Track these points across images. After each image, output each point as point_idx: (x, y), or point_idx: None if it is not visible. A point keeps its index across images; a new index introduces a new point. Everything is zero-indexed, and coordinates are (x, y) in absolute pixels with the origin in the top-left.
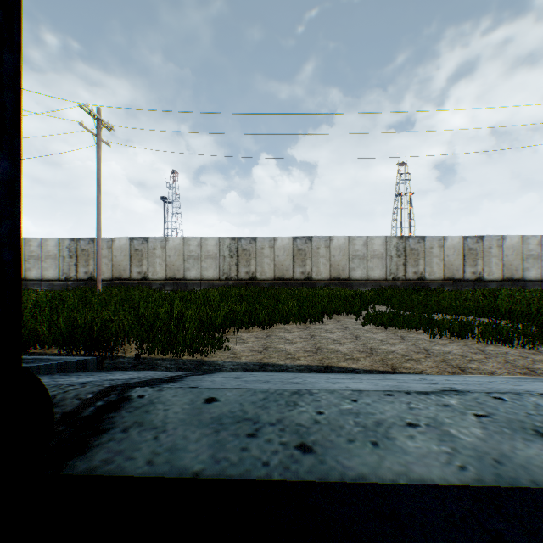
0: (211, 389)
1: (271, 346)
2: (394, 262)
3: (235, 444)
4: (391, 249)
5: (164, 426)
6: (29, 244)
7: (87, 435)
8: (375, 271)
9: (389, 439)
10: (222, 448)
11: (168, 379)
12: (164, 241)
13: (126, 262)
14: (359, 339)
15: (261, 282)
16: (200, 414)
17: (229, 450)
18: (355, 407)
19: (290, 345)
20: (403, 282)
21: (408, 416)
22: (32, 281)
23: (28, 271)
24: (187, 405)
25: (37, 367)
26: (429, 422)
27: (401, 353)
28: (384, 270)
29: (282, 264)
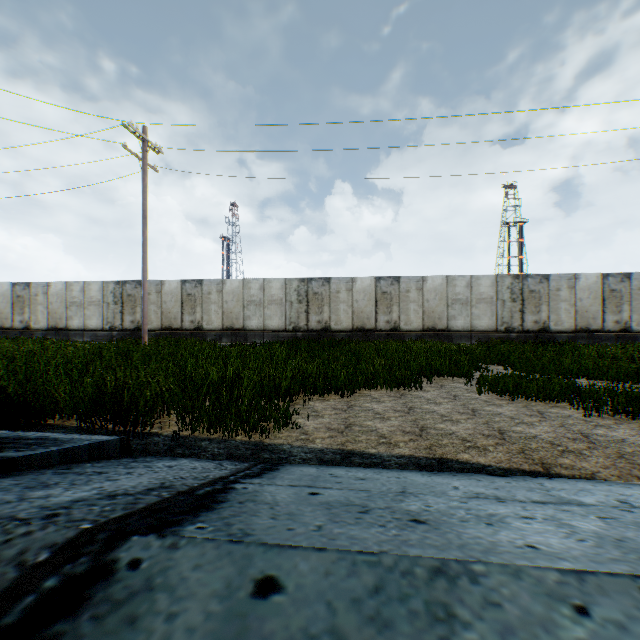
0: (269, 547)
1: (356, 423)
2: (508, 308)
3: None
4: (503, 292)
5: None
6: (70, 289)
7: None
8: (482, 320)
9: None
10: None
11: (203, 495)
12: (220, 284)
13: (177, 309)
14: (478, 415)
15: (336, 333)
16: (241, 639)
17: None
18: (595, 639)
19: (382, 422)
20: (519, 333)
21: None
22: (74, 331)
23: (69, 320)
24: (216, 603)
25: (28, 458)
26: None
27: (548, 439)
28: (494, 318)
29: (363, 311)
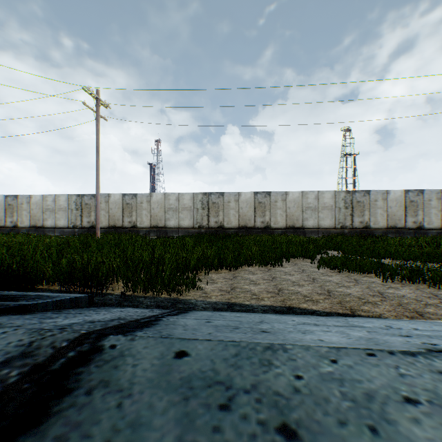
0: (182, 339)
1: (238, 287)
2: (342, 213)
3: (206, 420)
4: (339, 202)
5: (130, 388)
6: (45, 200)
7: (49, 397)
8: (325, 221)
9: (389, 422)
10: (191, 426)
11: (144, 322)
12: (149, 196)
13: (119, 213)
14: (316, 282)
15: (228, 229)
16: (169, 373)
17: (199, 429)
18: (336, 370)
19: (254, 286)
20: (350, 230)
21: (401, 386)
22: (48, 228)
23: (45, 221)
24: (156, 360)
25: (35, 305)
26: (430, 397)
27: (357, 296)
28: (333, 219)
29: (246, 215)
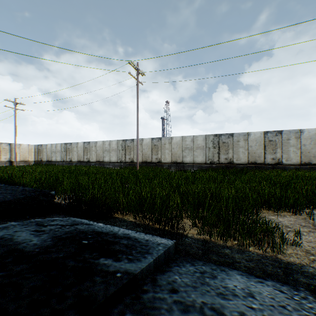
0: None
1: None
2: None
3: None
4: None
5: None
6: (104, 144)
7: None
8: None
9: None
10: None
11: None
12: (170, 139)
13: (149, 152)
14: None
15: (237, 165)
16: None
17: None
18: None
19: None
20: None
21: None
22: (105, 162)
23: (104, 158)
24: None
25: (140, 272)
26: None
27: None
28: None
29: (255, 152)
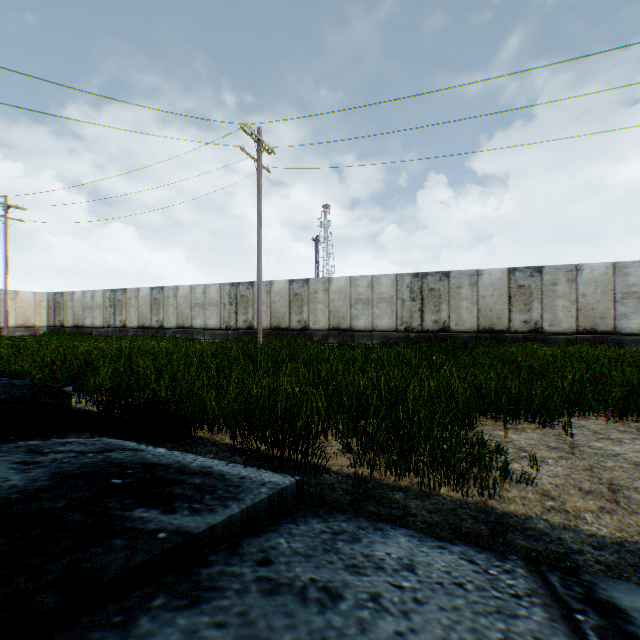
0: None
1: (619, 482)
2: None
3: None
4: None
5: None
6: (193, 292)
7: None
8: None
9: None
10: None
11: None
12: (326, 282)
13: (285, 309)
14: None
15: (457, 334)
16: None
17: None
18: None
19: None
20: None
21: None
22: (196, 330)
23: (193, 320)
24: None
25: (208, 531)
26: None
27: None
28: None
29: (491, 309)
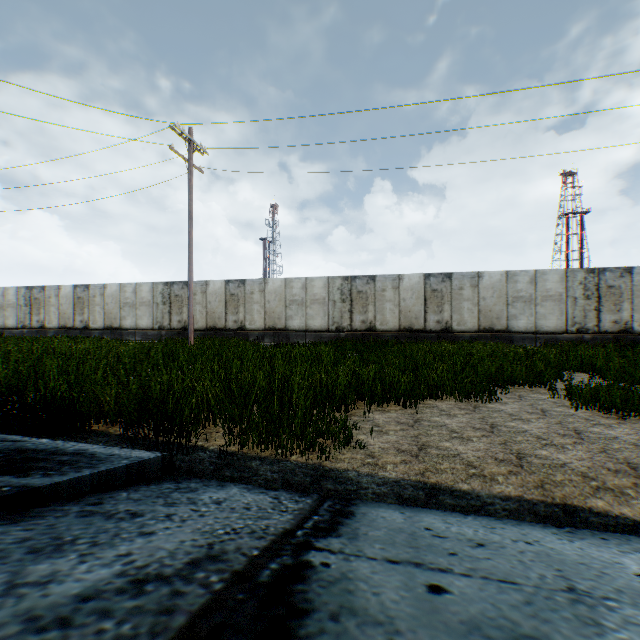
0: None
1: (430, 443)
2: (580, 306)
3: None
4: (574, 288)
5: None
6: (123, 290)
7: None
8: (548, 320)
9: None
10: None
11: (270, 586)
12: (262, 283)
13: (221, 309)
14: (585, 439)
15: (382, 333)
16: None
17: None
18: None
19: (463, 444)
20: (594, 335)
21: None
22: (127, 330)
23: (123, 320)
24: None
25: (53, 486)
26: None
27: None
28: (563, 317)
29: (410, 310)
